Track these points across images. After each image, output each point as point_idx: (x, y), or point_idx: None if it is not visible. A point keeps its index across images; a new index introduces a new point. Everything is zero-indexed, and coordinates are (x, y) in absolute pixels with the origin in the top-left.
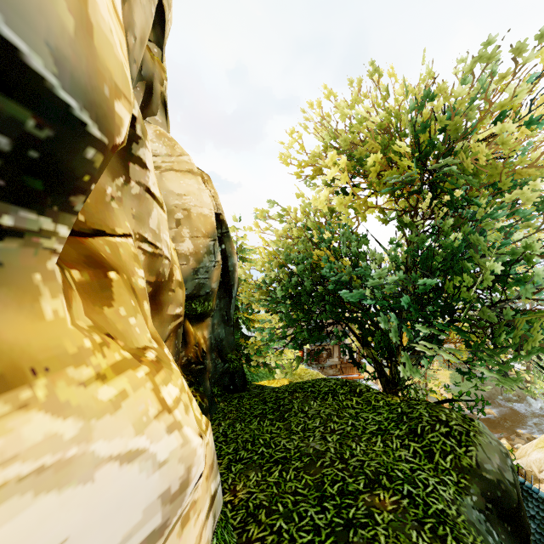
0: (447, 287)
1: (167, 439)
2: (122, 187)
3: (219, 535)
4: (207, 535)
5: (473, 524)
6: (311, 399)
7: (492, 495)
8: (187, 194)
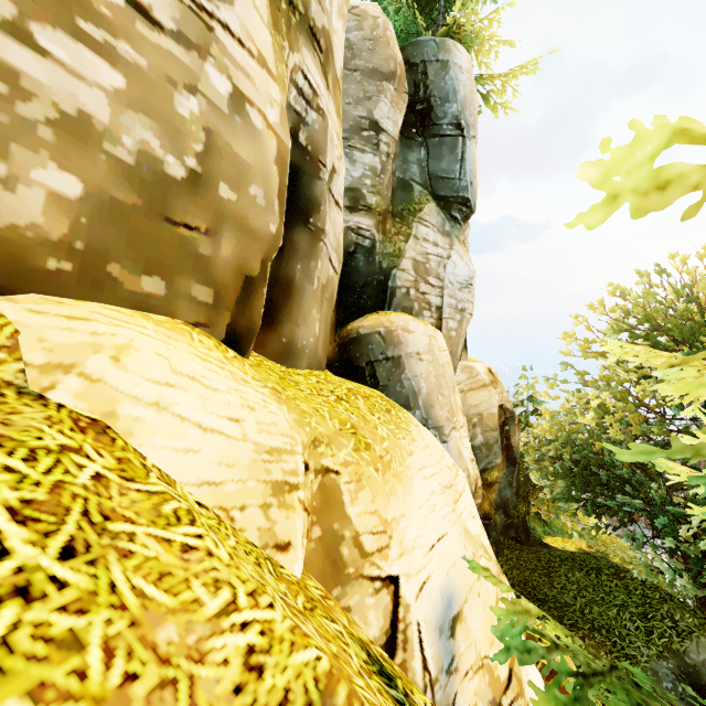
0: None
1: None
2: None
3: None
4: None
5: (653, 671)
6: (577, 569)
7: (688, 672)
8: (481, 402)
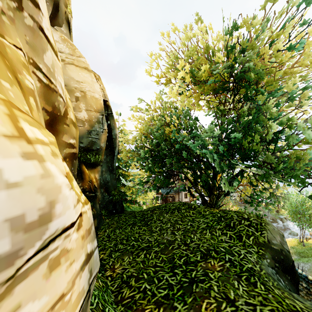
0: (244, 146)
1: (20, 162)
2: (14, 10)
3: (100, 296)
4: (82, 285)
5: (270, 275)
6: (164, 213)
7: (278, 258)
8: (83, 82)
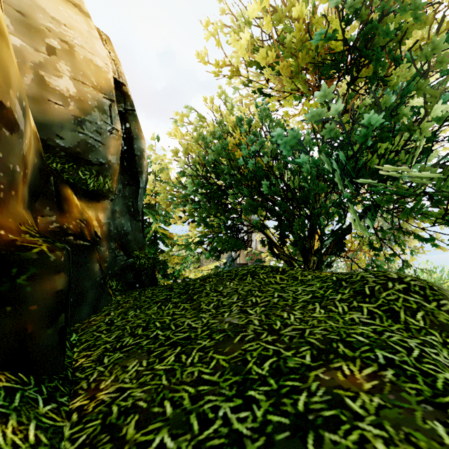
0: (369, 164)
1: None
2: None
3: None
4: None
5: None
6: (227, 280)
7: None
8: (69, 26)
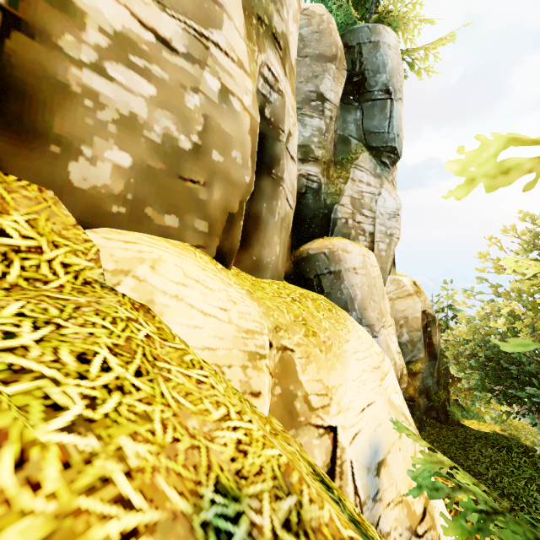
0: None
1: None
2: None
3: None
4: None
5: None
6: (489, 446)
7: None
8: (407, 308)
